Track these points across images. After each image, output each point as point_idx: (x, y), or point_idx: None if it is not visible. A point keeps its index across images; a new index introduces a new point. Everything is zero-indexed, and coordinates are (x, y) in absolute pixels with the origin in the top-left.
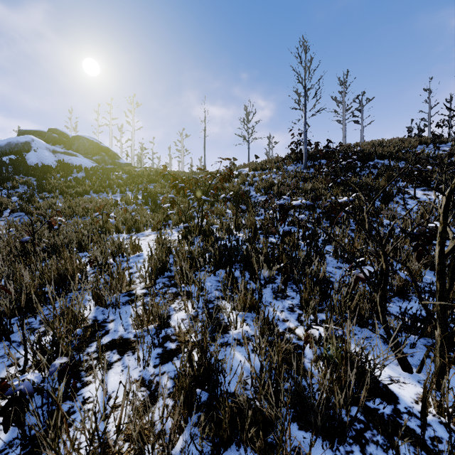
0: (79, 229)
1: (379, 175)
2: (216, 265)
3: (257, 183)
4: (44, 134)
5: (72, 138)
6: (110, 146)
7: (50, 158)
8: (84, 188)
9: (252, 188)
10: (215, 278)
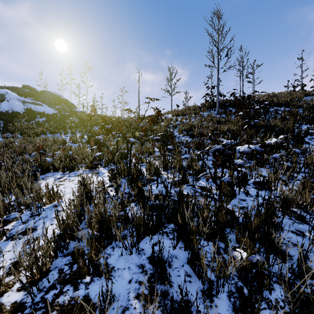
0: (13, 168)
1: (283, 119)
2: (139, 239)
3: (180, 126)
4: (19, 89)
5: (40, 92)
6: (70, 99)
7: (19, 106)
8: (41, 129)
9: (175, 130)
10: (138, 258)
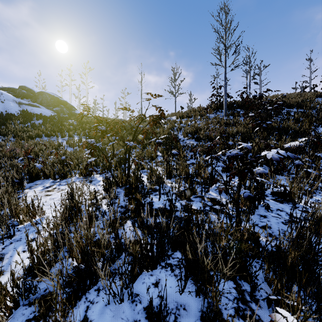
0: None
1: (297, 120)
2: (133, 282)
3: (185, 128)
4: (16, 91)
5: (37, 93)
6: (70, 101)
7: (14, 108)
8: (37, 132)
9: (179, 133)
10: (131, 310)
